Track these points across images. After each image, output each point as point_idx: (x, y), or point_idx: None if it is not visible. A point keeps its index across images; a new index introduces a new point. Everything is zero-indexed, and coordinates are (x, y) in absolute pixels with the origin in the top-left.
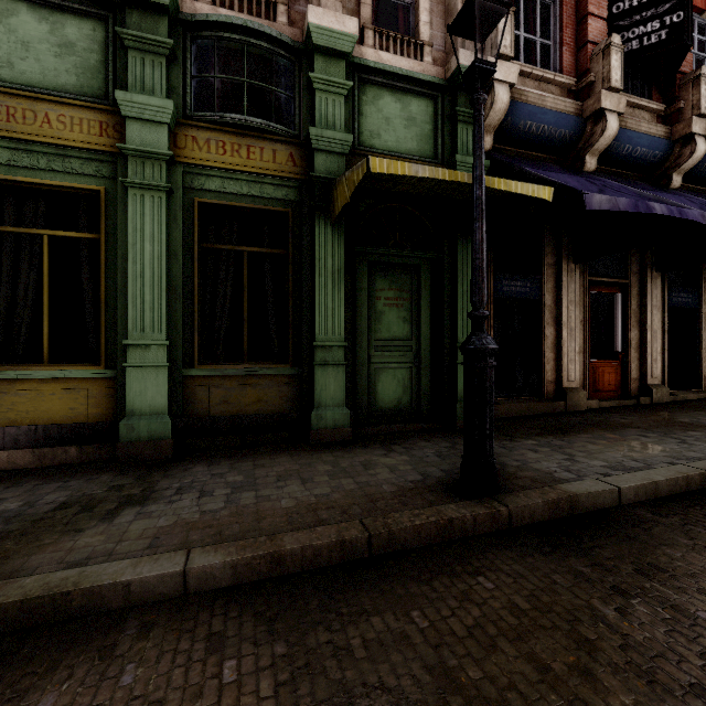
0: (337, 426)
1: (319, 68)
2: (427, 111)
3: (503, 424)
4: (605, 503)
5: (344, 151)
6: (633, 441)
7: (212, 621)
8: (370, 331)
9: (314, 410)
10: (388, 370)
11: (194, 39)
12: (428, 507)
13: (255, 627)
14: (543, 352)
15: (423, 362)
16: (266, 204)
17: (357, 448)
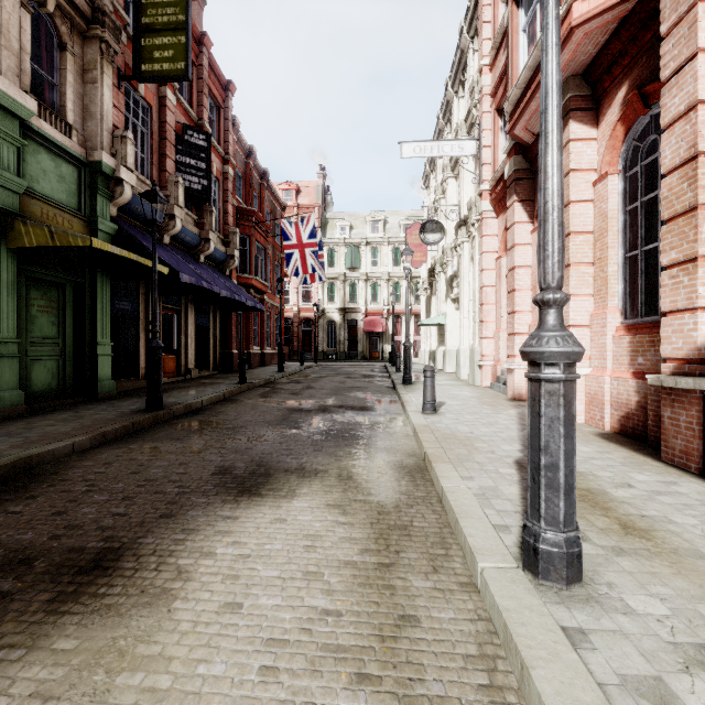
0: (14, 405)
1: None
2: (74, 175)
3: (125, 394)
4: (199, 406)
5: (19, 191)
6: (196, 390)
7: (104, 449)
8: (26, 331)
9: None
10: (41, 361)
11: None
12: (144, 415)
13: (124, 444)
14: (139, 349)
15: (68, 355)
16: None
17: (47, 414)
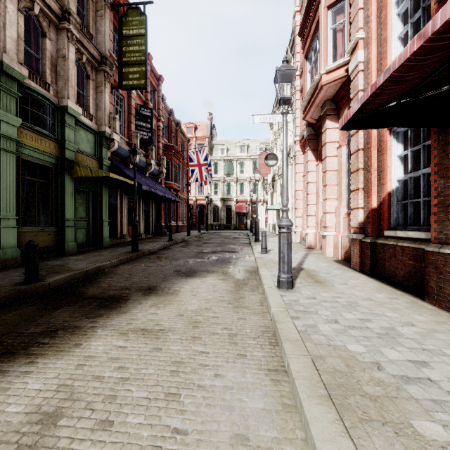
0: (73, 249)
1: (67, 118)
2: (93, 139)
3: (114, 245)
4: (153, 251)
5: (75, 151)
6: (149, 244)
7: (123, 265)
8: (75, 214)
9: (66, 243)
10: (80, 229)
11: (20, 89)
12: (132, 253)
13: (130, 264)
14: (118, 223)
15: (90, 226)
16: (45, 163)
17: (87, 253)
